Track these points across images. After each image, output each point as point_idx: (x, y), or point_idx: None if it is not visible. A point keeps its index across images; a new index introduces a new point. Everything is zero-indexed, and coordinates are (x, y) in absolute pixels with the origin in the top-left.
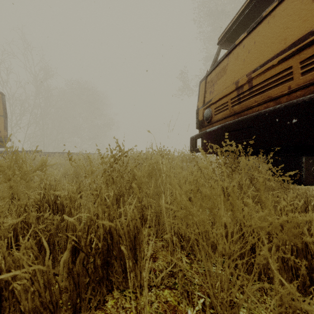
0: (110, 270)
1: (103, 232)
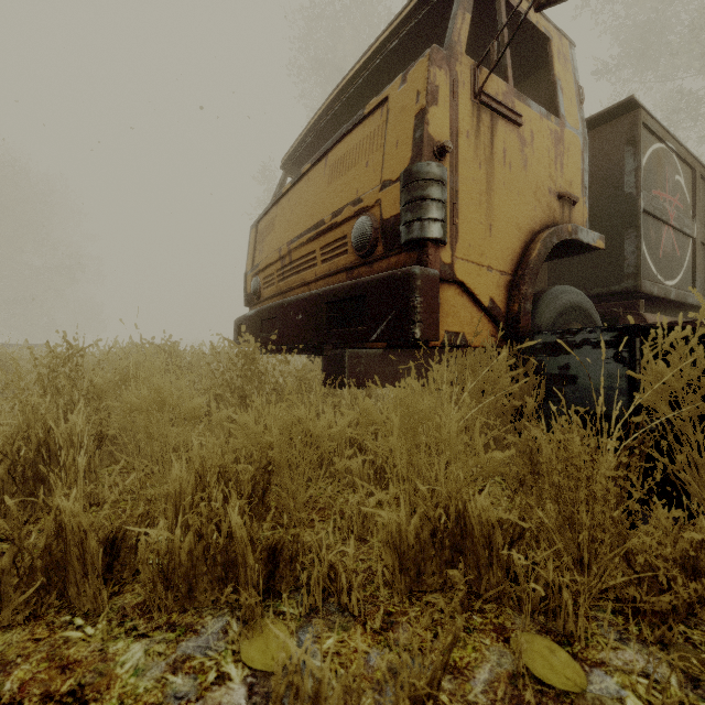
0: (47, 489)
1: (37, 442)
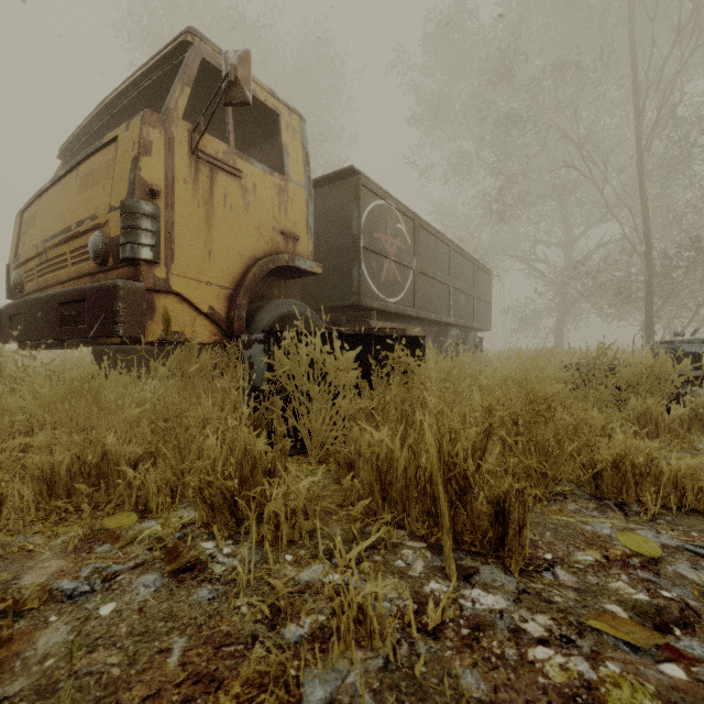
0: None
1: None
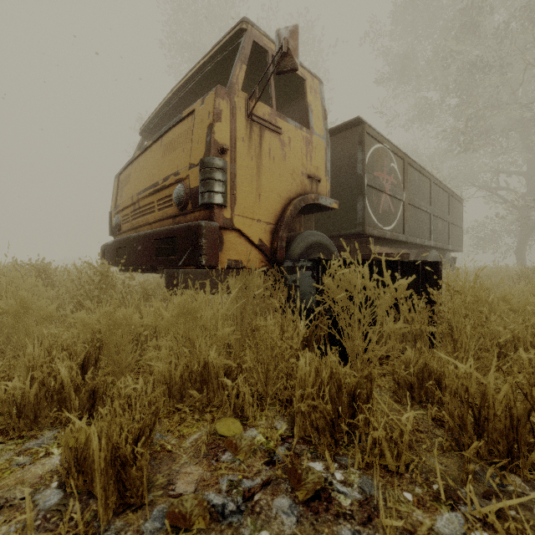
0: None
1: None
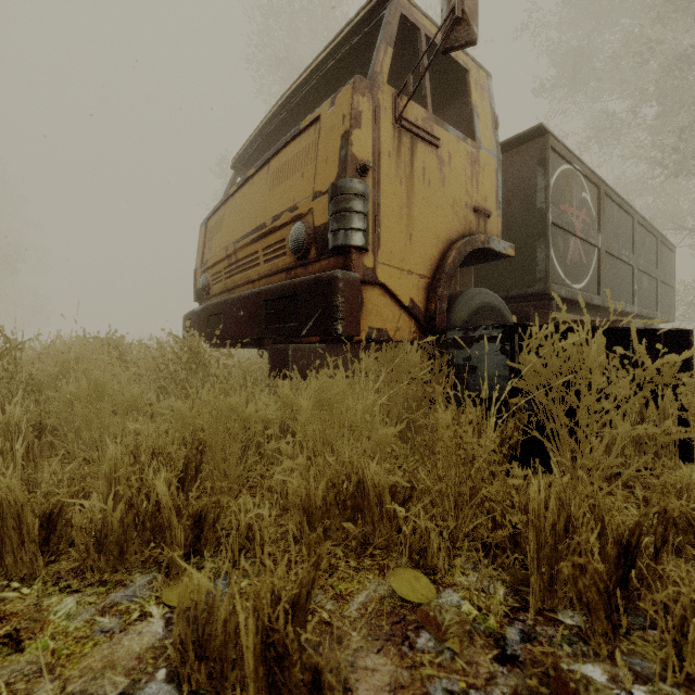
0: None
1: None
